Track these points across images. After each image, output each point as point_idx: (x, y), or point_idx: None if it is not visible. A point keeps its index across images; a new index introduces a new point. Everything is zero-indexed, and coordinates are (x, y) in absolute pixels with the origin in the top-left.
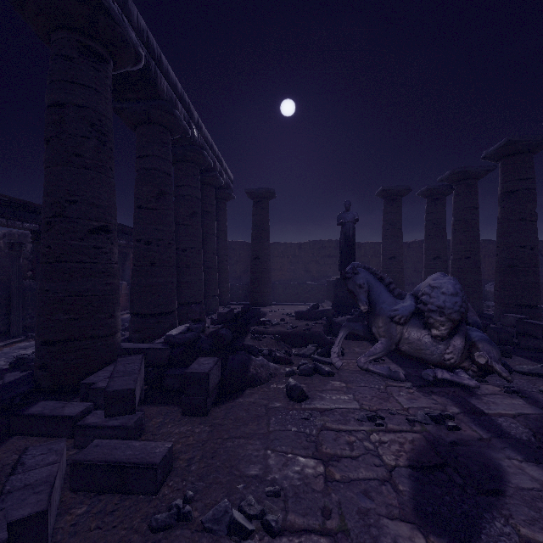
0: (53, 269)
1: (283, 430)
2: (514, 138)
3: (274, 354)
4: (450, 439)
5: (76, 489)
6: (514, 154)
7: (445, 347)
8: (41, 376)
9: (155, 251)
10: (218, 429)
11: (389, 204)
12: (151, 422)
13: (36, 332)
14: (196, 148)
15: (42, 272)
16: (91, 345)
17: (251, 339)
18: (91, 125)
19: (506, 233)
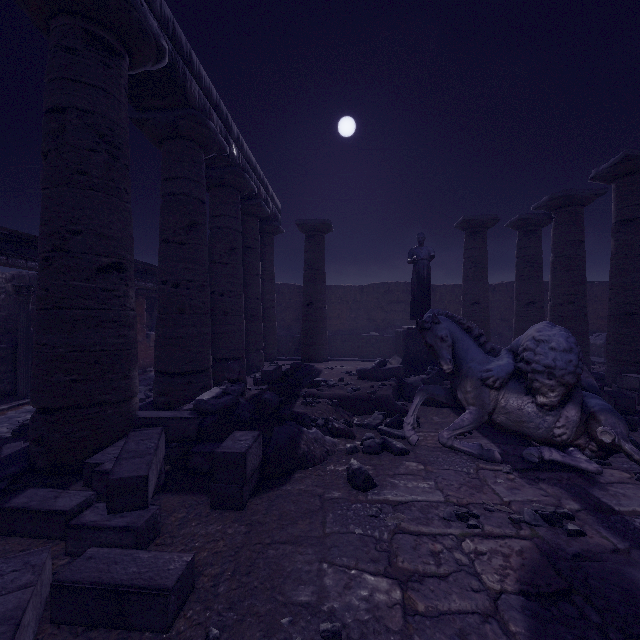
0: (51, 317)
1: (344, 533)
2: (633, 152)
3: (331, 424)
4: (573, 549)
5: (59, 622)
6: (633, 173)
7: (555, 419)
8: (36, 452)
9: (185, 295)
10: (257, 530)
11: (472, 237)
12: (170, 519)
13: (31, 396)
14: (235, 169)
15: (38, 321)
16: (99, 414)
17: (302, 405)
18: (99, 136)
19: (622, 272)
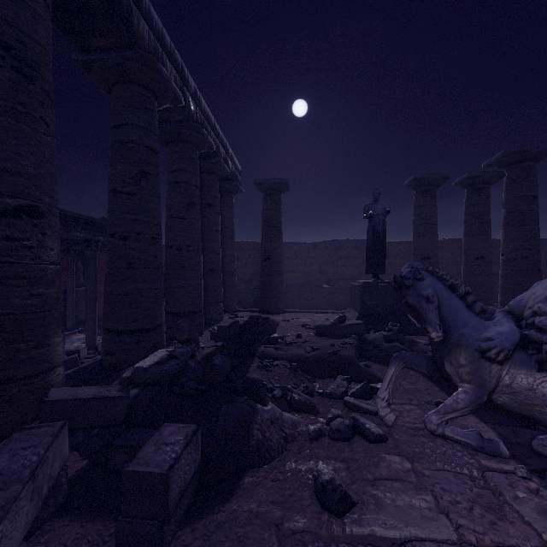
0: None
1: None
2: None
3: (290, 396)
4: None
5: None
6: None
7: None
8: None
9: (134, 248)
10: None
11: (422, 195)
12: None
13: None
14: (192, 123)
15: None
16: None
17: (258, 369)
18: (4, 48)
19: None
